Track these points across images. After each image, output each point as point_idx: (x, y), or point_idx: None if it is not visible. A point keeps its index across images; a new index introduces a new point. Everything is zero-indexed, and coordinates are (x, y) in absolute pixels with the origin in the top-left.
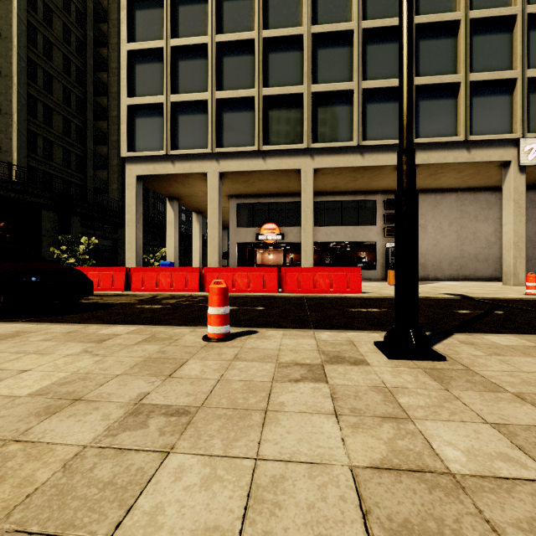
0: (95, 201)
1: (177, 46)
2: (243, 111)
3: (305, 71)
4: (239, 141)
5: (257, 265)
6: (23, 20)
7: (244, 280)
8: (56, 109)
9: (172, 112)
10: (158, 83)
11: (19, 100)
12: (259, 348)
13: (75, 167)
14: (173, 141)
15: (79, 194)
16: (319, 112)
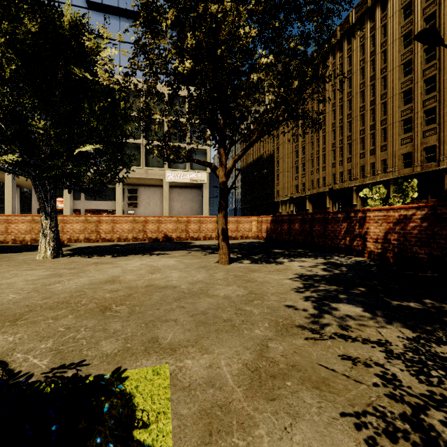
0: None
1: None
2: None
3: None
4: None
5: None
6: None
7: None
8: None
9: None
10: None
11: None
12: None
13: None
14: None
15: None
16: None
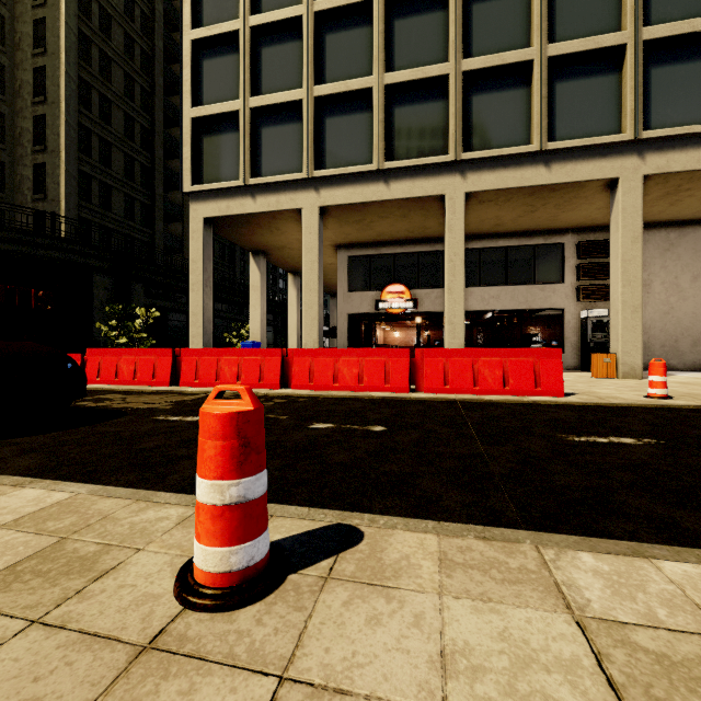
0: (167, 264)
1: (259, 25)
2: (354, 113)
3: (451, 40)
4: (349, 158)
5: (377, 347)
6: (74, 29)
7: (352, 369)
8: (116, 144)
9: (253, 123)
10: (233, 83)
11: (68, 133)
12: (351, 700)
13: (141, 220)
14: (254, 165)
15: (142, 253)
16: (474, 103)
